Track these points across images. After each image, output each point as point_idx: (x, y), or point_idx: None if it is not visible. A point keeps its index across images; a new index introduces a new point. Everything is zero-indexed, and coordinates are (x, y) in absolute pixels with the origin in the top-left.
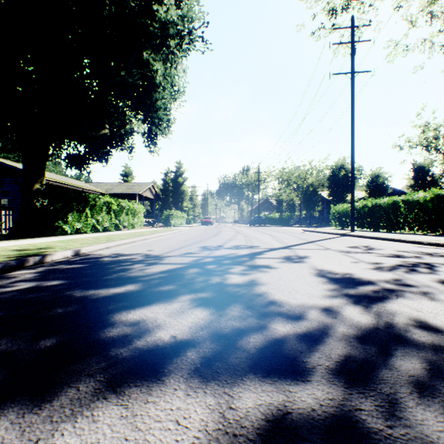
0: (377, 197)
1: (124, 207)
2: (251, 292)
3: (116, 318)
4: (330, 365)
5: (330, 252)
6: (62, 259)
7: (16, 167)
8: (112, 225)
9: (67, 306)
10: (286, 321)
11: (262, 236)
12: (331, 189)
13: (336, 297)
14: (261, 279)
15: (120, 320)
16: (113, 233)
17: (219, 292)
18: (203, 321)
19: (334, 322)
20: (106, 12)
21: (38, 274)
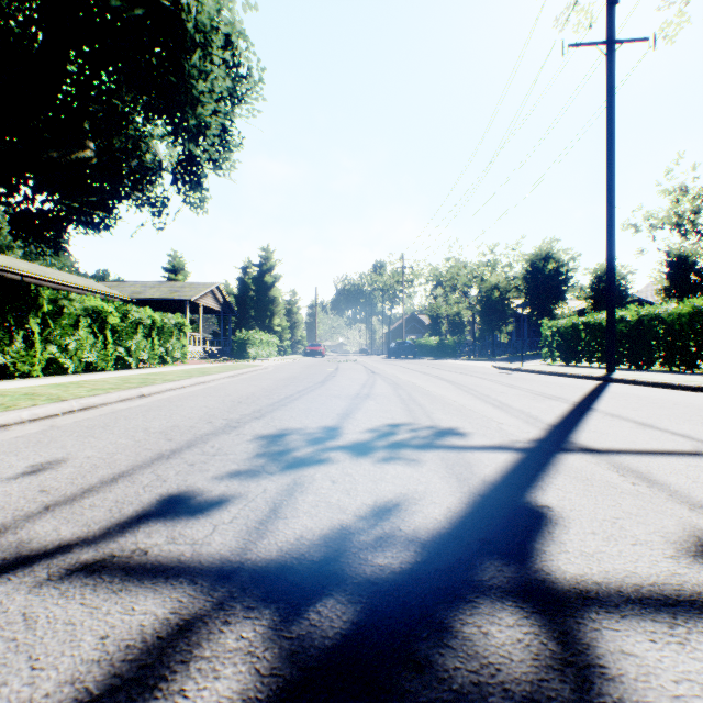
0: None
1: (142, 322)
2: None
3: None
4: None
5: None
6: None
7: None
8: (108, 359)
9: None
10: None
11: (431, 383)
12: (529, 295)
13: None
14: None
15: None
16: (92, 377)
17: None
18: None
19: None
20: None
21: None
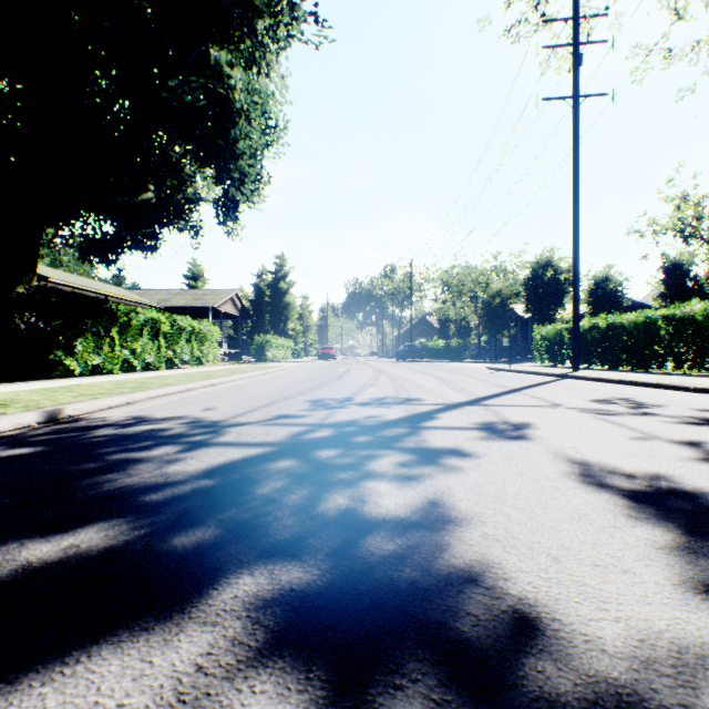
0: (606, 313)
1: (184, 329)
2: (441, 560)
3: None
4: None
5: (567, 412)
6: (11, 430)
7: None
8: (161, 360)
9: None
10: None
11: (422, 378)
12: (530, 301)
13: None
14: (455, 497)
15: None
16: (159, 373)
17: (345, 561)
18: None
19: None
20: None
21: None
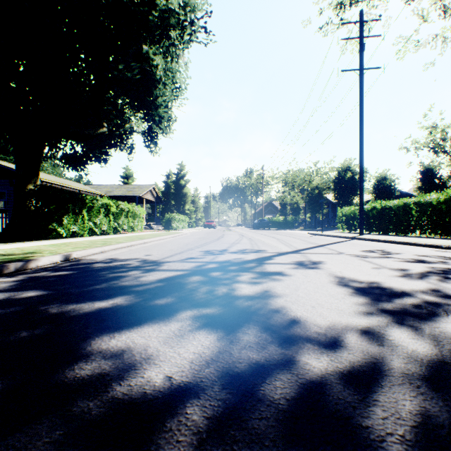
0: (384, 199)
1: (123, 210)
2: (266, 307)
3: (94, 345)
4: (407, 436)
5: (345, 256)
6: (49, 264)
7: (11, 168)
8: (111, 228)
9: (35, 328)
10: (319, 351)
11: (268, 239)
12: (337, 192)
13: (372, 314)
14: (276, 289)
15: (98, 350)
16: (111, 236)
17: (227, 307)
18: (209, 351)
19: (383, 353)
20: (102, 1)
21: (15, 283)
